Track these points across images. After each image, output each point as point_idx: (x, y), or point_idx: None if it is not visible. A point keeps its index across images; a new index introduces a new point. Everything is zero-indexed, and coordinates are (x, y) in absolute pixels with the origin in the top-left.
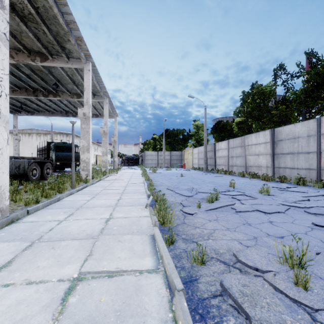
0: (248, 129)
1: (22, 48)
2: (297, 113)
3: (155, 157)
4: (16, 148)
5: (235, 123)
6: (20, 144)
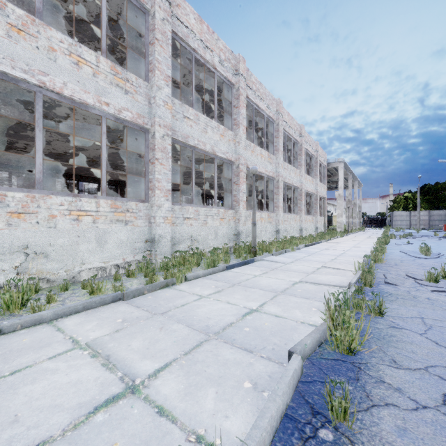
0: None
1: None
2: None
3: (405, 218)
4: None
5: None
6: None
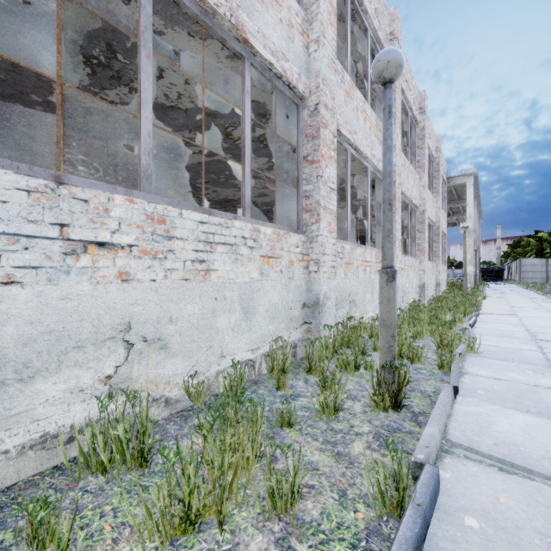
0: None
1: None
2: None
3: (540, 268)
4: None
5: None
6: None
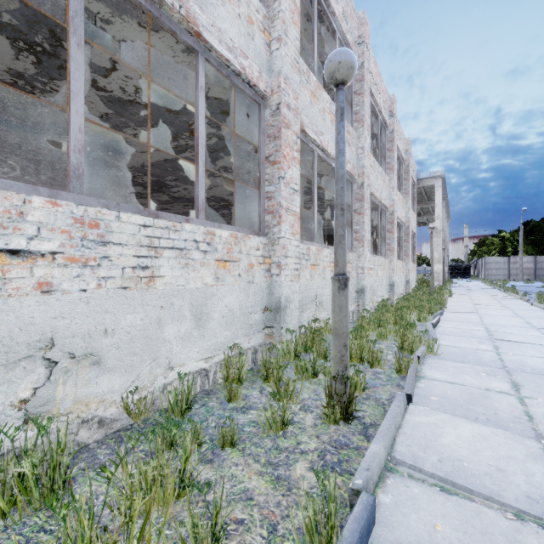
0: None
1: None
2: None
3: (503, 266)
4: None
5: None
6: None
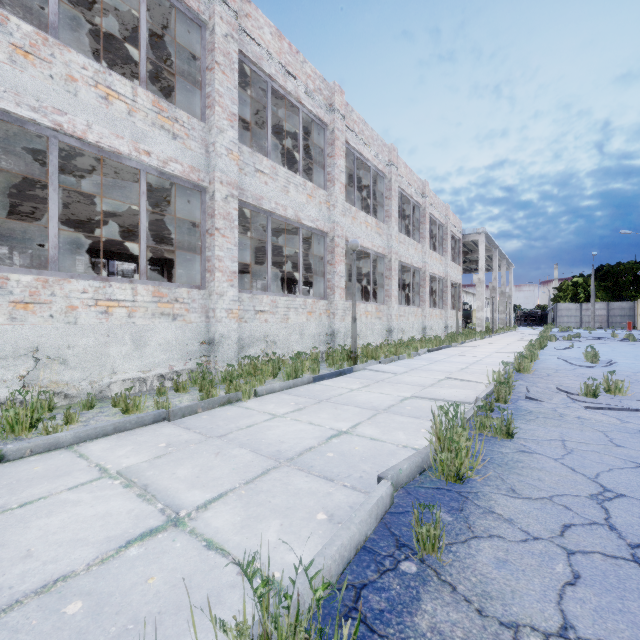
0: None
1: None
2: None
3: (575, 313)
4: None
5: None
6: None
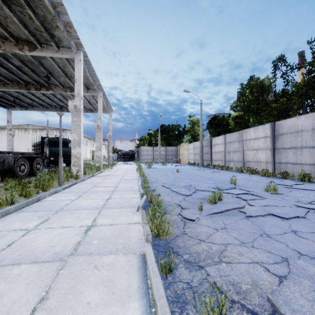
0: (245, 124)
1: (8, 36)
2: (299, 106)
3: (150, 153)
4: (10, 143)
5: (232, 118)
6: (16, 139)
